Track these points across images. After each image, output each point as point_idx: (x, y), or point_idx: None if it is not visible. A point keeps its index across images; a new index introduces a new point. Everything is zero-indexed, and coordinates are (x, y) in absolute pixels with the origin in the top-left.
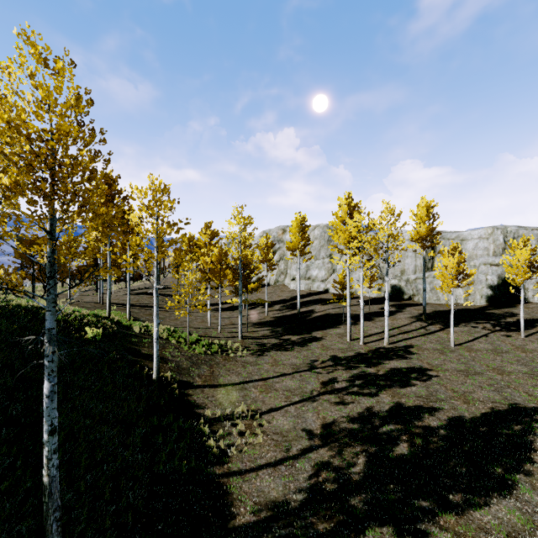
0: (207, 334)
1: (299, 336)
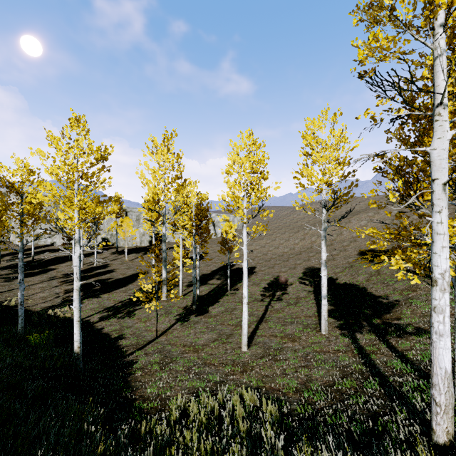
0: None
1: (38, 270)
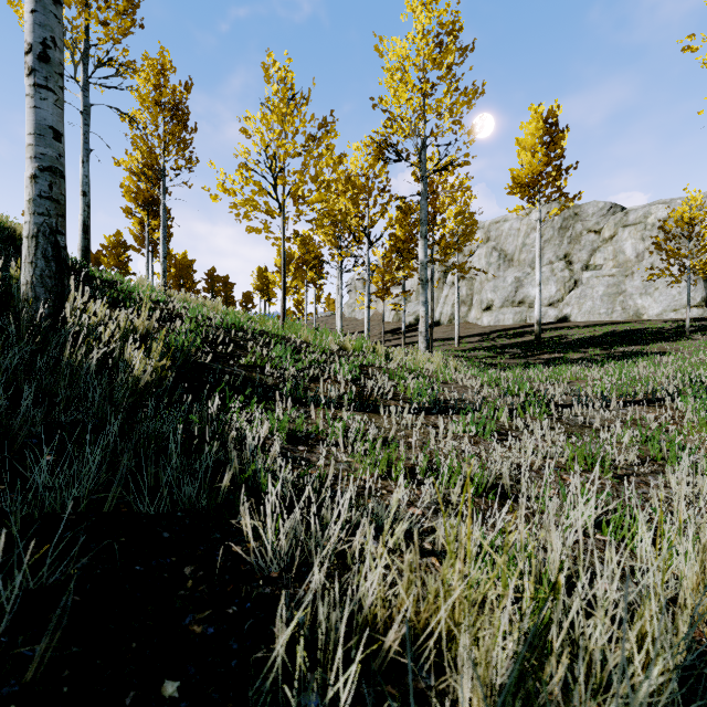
0: None
1: (587, 353)
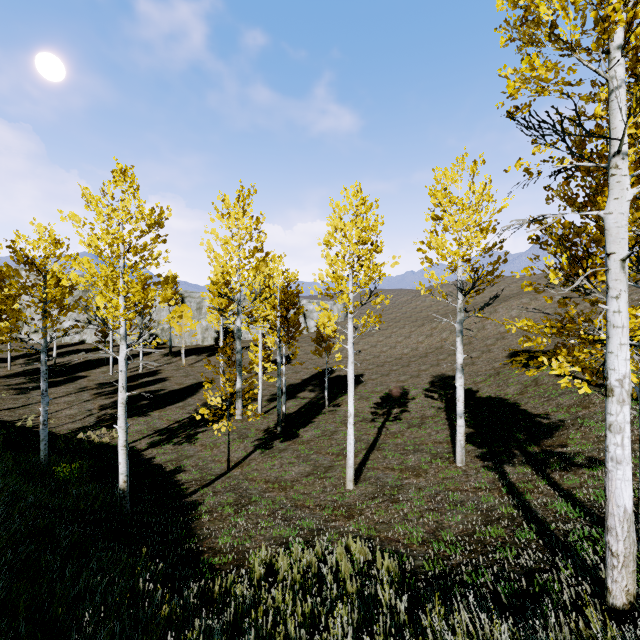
0: None
1: (63, 378)
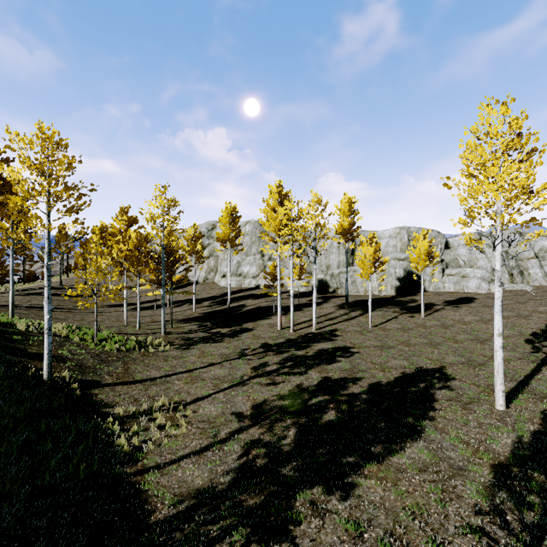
0: (122, 332)
1: (230, 329)
